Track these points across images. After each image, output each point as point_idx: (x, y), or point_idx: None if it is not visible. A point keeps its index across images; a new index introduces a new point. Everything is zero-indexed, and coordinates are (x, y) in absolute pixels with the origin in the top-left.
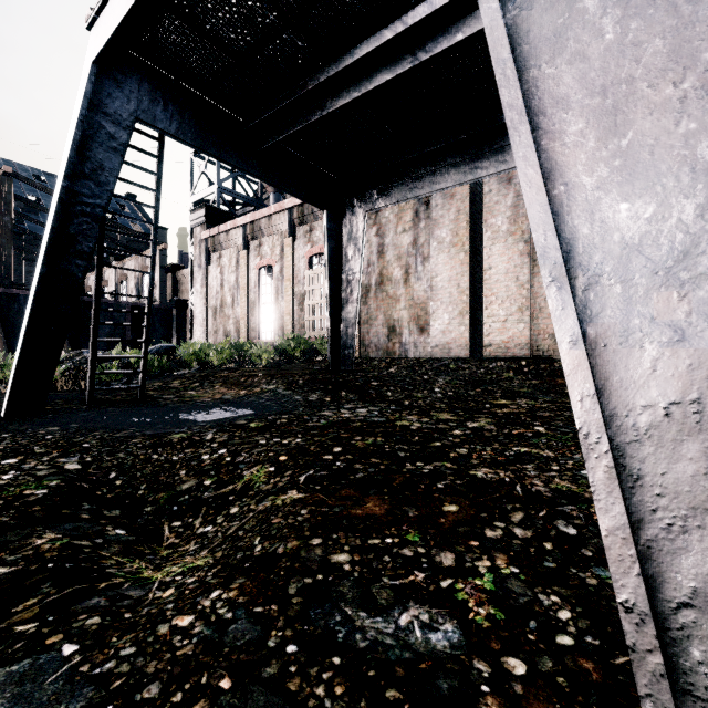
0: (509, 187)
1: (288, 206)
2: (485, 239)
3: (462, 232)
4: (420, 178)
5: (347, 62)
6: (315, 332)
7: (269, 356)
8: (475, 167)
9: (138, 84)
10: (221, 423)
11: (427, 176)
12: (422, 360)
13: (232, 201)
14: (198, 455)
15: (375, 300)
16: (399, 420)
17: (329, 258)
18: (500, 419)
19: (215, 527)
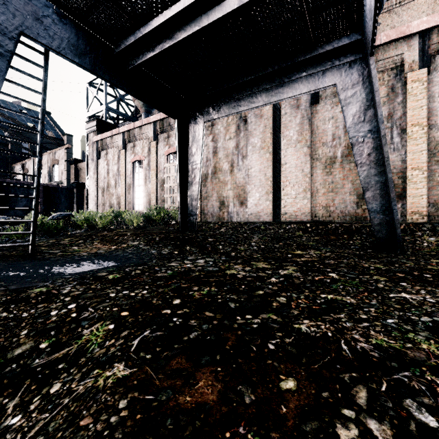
0: (297, 111)
1: (153, 120)
2: (282, 145)
3: (268, 140)
4: (242, 99)
5: (190, 1)
6: (171, 205)
7: (138, 221)
8: (278, 92)
9: (22, 5)
10: (85, 275)
11: (246, 98)
12: (242, 223)
13: (116, 117)
14: (48, 311)
15: (211, 183)
16: (229, 270)
17: (179, 153)
18: (302, 267)
19: (22, 417)
